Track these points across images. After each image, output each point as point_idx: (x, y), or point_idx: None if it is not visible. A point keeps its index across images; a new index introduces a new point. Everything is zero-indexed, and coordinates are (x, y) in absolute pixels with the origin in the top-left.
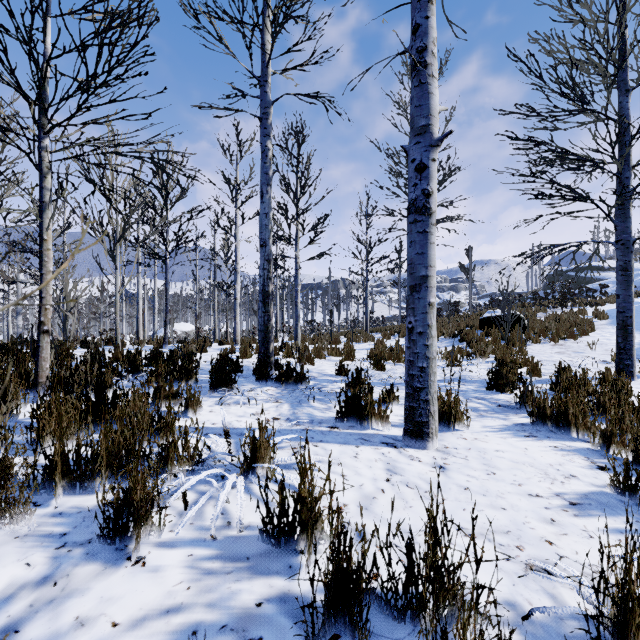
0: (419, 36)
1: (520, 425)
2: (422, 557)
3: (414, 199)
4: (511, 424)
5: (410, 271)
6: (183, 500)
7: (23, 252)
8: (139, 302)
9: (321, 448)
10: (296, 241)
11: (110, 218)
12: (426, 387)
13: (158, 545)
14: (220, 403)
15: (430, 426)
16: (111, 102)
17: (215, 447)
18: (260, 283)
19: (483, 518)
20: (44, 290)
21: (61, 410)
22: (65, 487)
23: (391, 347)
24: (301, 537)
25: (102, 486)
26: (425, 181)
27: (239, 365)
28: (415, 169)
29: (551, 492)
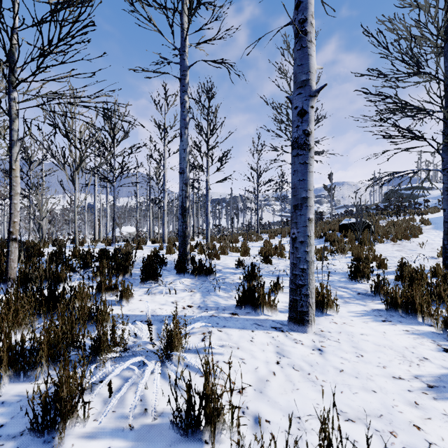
0: (301, 10)
1: (377, 311)
2: (311, 446)
3: (297, 137)
4: (370, 310)
5: (293, 193)
6: (108, 388)
7: None
8: (95, 212)
9: (224, 333)
10: (207, 169)
11: (71, 152)
12: (306, 284)
13: (81, 436)
14: (148, 293)
15: (309, 315)
16: (63, 63)
17: (140, 334)
18: (180, 200)
19: (358, 401)
20: (13, 207)
21: (17, 305)
22: (11, 376)
23: (275, 245)
24: (206, 428)
25: (42, 374)
26: (305, 123)
27: (164, 261)
28: (297, 114)
29: (410, 374)
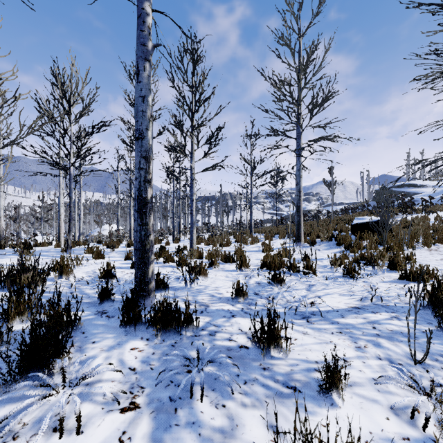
0: None
1: None
2: None
3: None
4: None
5: None
6: None
7: None
8: (60, 209)
9: None
10: (191, 153)
11: None
12: None
13: None
14: None
15: None
16: None
17: None
18: (135, 187)
19: None
20: None
21: None
22: None
23: (279, 252)
24: None
25: None
26: None
27: (109, 293)
28: None
29: None
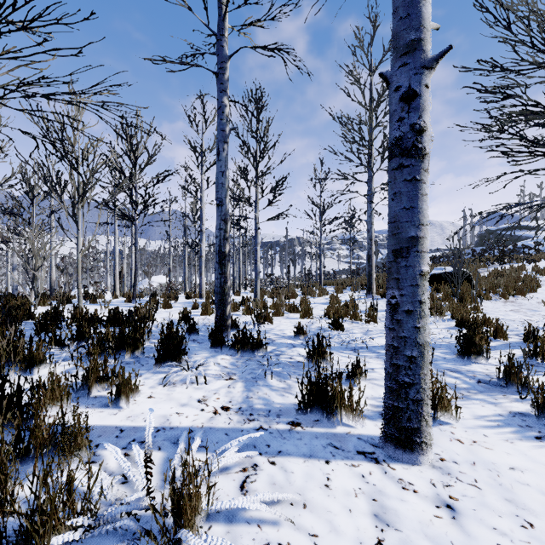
0: None
1: (519, 415)
2: None
3: (399, 138)
4: (506, 413)
5: (394, 231)
6: None
7: (10, 215)
8: (116, 259)
9: (279, 468)
10: (256, 203)
11: (72, 180)
12: (417, 382)
13: None
14: (164, 382)
15: (422, 433)
16: (26, 28)
17: (132, 476)
18: (216, 244)
19: None
20: None
21: None
22: None
23: (346, 303)
24: None
25: None
26: (415, 114)
27: (195, 328)
28: (401, 99)
29: None
